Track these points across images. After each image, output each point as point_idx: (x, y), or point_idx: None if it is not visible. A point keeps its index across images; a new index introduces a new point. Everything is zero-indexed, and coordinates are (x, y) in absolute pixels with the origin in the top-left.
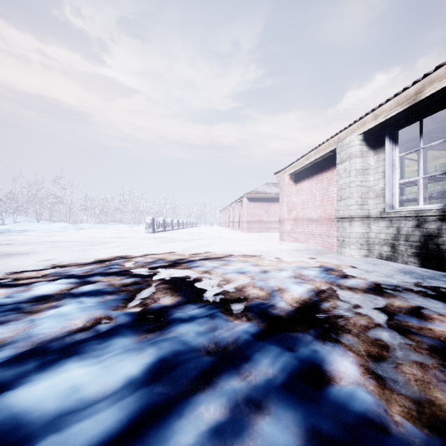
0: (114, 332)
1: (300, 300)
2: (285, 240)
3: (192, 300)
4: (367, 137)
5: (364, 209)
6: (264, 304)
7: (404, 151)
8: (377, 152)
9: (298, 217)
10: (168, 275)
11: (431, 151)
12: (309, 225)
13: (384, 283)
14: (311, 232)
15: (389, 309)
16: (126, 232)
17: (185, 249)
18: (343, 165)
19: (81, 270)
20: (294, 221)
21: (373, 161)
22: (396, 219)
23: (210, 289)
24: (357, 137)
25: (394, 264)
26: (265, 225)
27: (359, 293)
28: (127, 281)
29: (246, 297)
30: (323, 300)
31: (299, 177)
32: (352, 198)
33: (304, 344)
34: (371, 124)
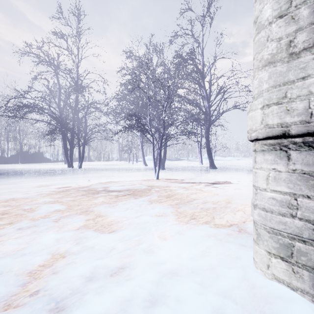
0: None
1: None
2: None
3: None
4: None
5: None
6: None
7: None
8: None
9: None
10: None
11: None
12: None
13: None
14: None
15: None
16: None
17: None
18: None
19: None
20: None
21: None
22: None
23: None
24: None
25: None
26: None
27: None
28: None
29: None
30: None
31: None
32: None
33: None
34: None
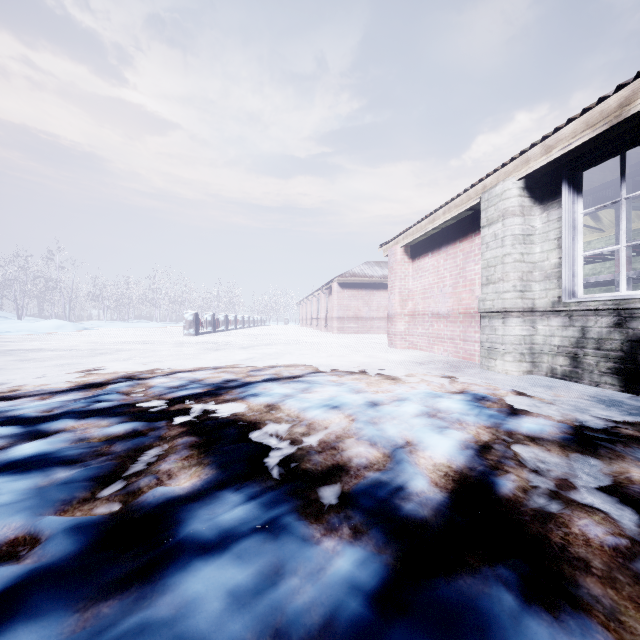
0: (11, 606)
1: (451, 470)
2: (397, 346)
3: (237, 478)
4: (531, 184)
5: (527, 298)
6: (384, 488)
7: (586, 208)
8: (546, 207)
9: (417, 310)
10: (202, 414)
11: (613, 213)
12: (433, 323)
13: (583, 425)
14: (438, 334)
15: (633, 493)
16: (155, 334)
17: (240, 361)
18: (491, 229)
19: (43, 405)
20: (410, 317)
21: (540, 222)
22: (580, 313)
23: (275, 446)
24: (516, 184)
25: (578, 386)
26: (364, 323)
27: (553, 449)
28: (119, 431)
29: (345, 467)
30: (494, 469)
31: (418, 250)
32: (507, 280)
33: (507, 633)
34: (539, 161)
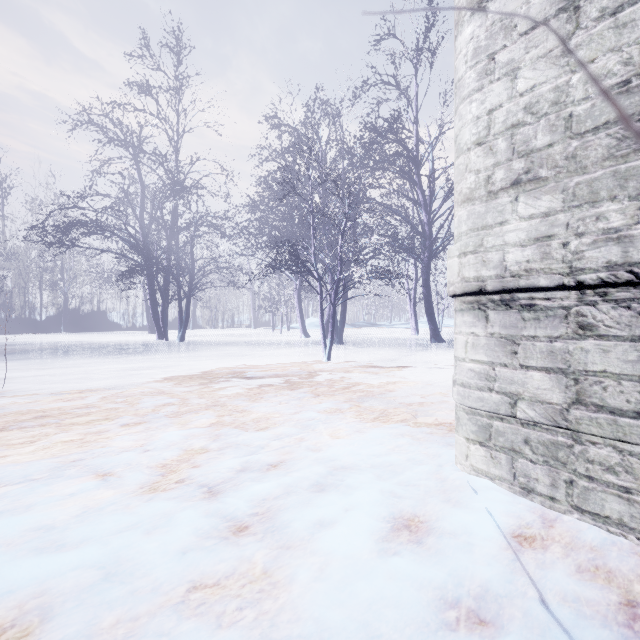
0: None
1: None
2: None
3: None
4: None
5: None
6: None
7: None
8: None
9: None
10: None
11: None
12: None
13: None
14: None
15: None
16: None
17: None
18: None
19: None
20: None
21: None
22: None
23: None
24: None
25: None
26: None
27: None
28: None
29: None
30: None
31: None
32: None
33: None
34: None
